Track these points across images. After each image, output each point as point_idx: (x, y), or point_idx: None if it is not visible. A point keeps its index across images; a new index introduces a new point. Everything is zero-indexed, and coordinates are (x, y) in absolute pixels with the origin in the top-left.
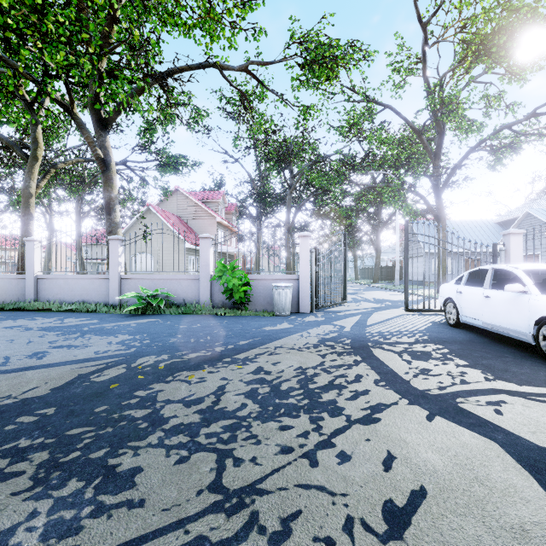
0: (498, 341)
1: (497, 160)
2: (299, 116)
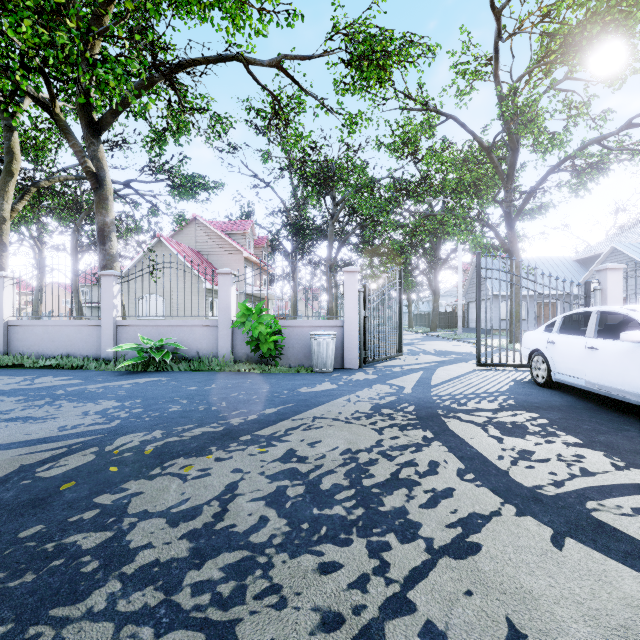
0: (607, 407)
1: (581, 184)
2: (343, 126)
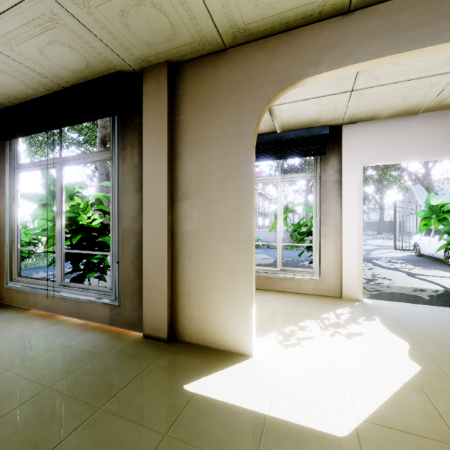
0: (435, 261)
1: None
2: None
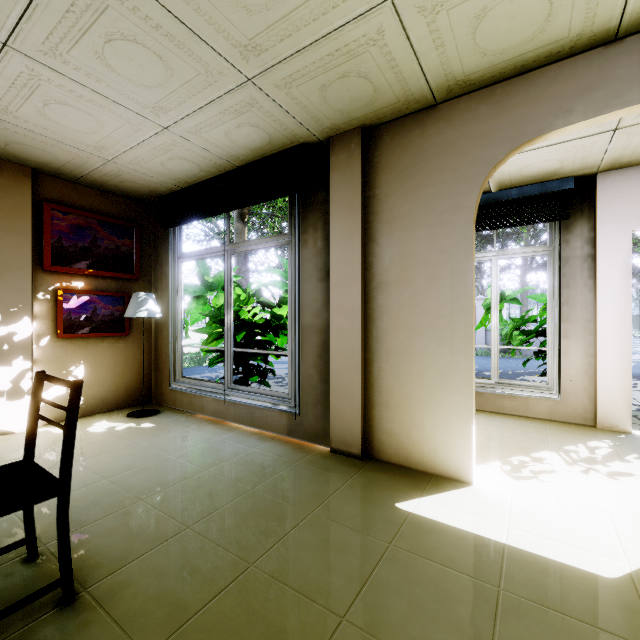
0: None
1: None
2: None
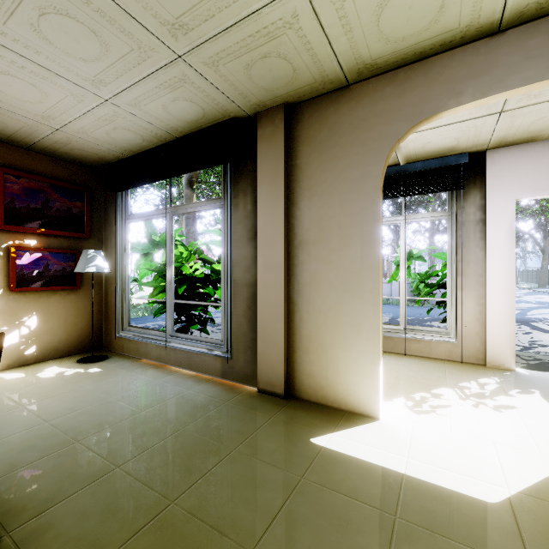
0: None
1: None
2: None
